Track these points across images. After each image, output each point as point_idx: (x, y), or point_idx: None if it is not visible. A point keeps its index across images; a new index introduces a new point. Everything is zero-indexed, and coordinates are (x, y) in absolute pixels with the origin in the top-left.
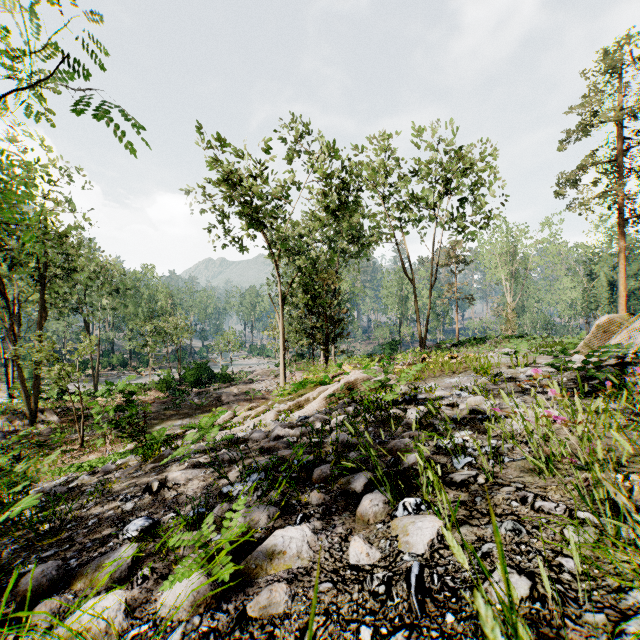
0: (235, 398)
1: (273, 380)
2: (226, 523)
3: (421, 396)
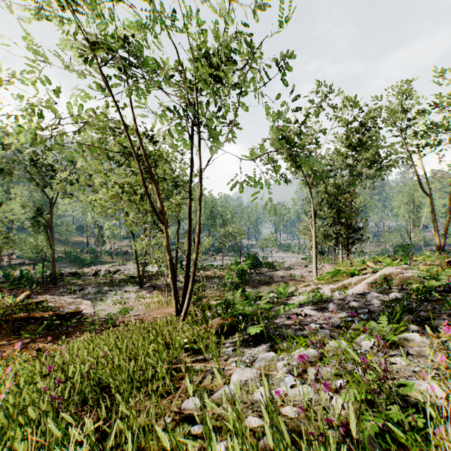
0: (282, 279)
1: (304, 269)
2: (379, 325)
3: None
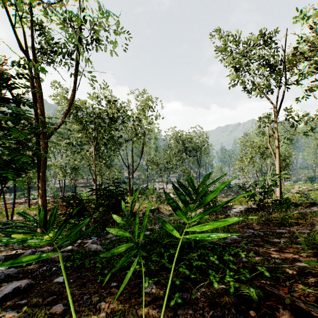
0: None
1: None
2: None
3: None
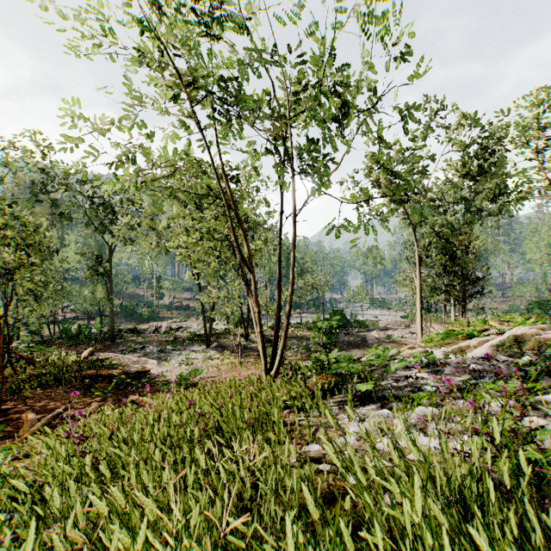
0: (377, 340)
1: (405, 329)
2: (510, 385)
3: None
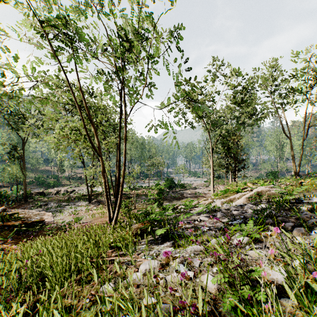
0: (190, 195)
1: (205, 188)
2: (248, 227)
3: (305, 201)
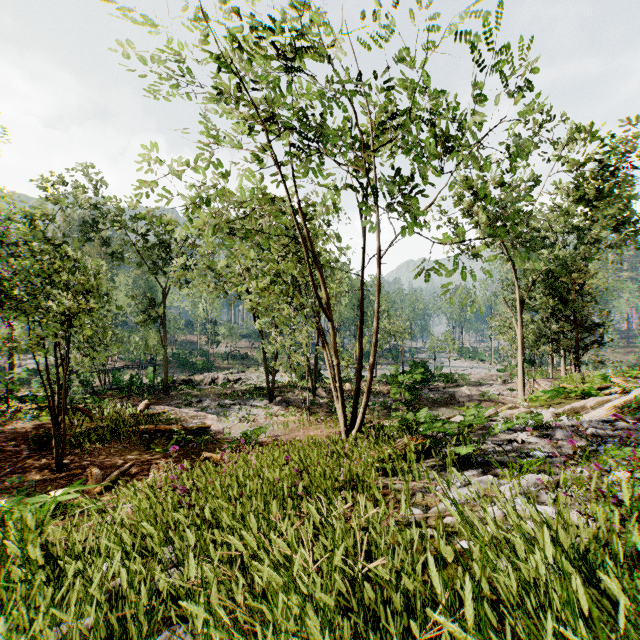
0: (468, 398)
1: (503, 385)
2: (638, 453)
3: None
